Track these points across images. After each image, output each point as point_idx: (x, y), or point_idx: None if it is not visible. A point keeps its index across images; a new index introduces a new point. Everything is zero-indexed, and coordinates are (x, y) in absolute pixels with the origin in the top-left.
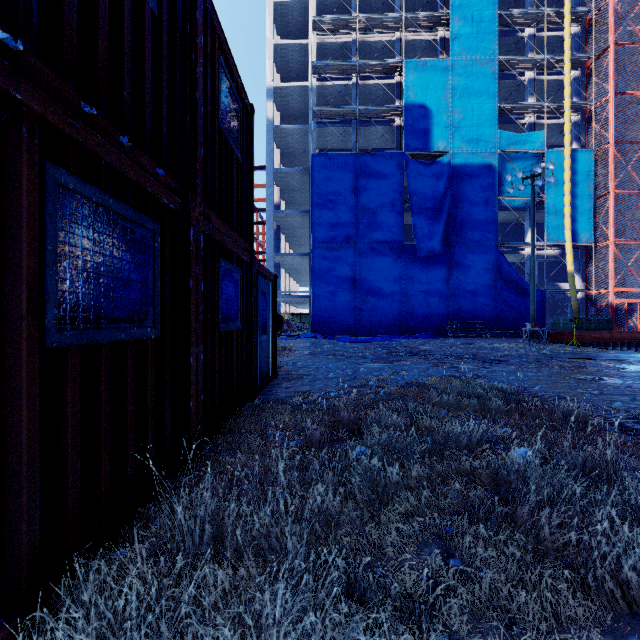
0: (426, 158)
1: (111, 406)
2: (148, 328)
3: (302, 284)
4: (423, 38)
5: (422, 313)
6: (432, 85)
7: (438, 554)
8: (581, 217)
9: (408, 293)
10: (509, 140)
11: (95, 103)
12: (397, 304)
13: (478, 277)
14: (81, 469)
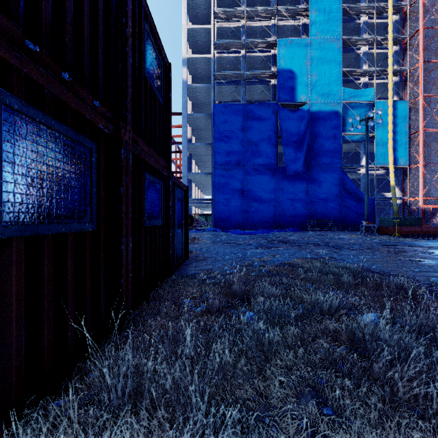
0: (292, 107)
1: (54, 284)
2: (86, 223)
3: (207, 194)
4: (290, 24)
5: (290, 214)
6: (297, 56)
7: (313, 403)
8: (400, 147)
9: (280, 200)
10: (350, 94)
11: (39, 43)
12: (272, 208)
13: (328, 189)
14: (26, 336)
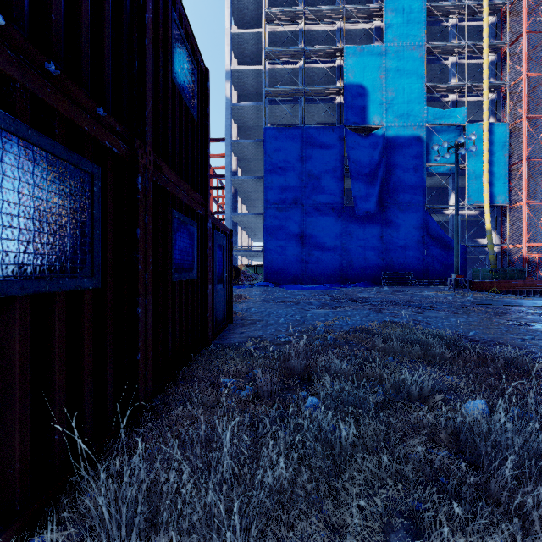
0: (363, 131)
1: (32, 367)
2: (84, 278)
3: (256, 240)
4: (360, 27)
5: (360, 265)
6: (368, 68)
7: None
8: (497, 182)
9: (348, 247)
10: (435, 115)
11: (8, 16)
12: (338, 257)
13: (408, 234)
14: None
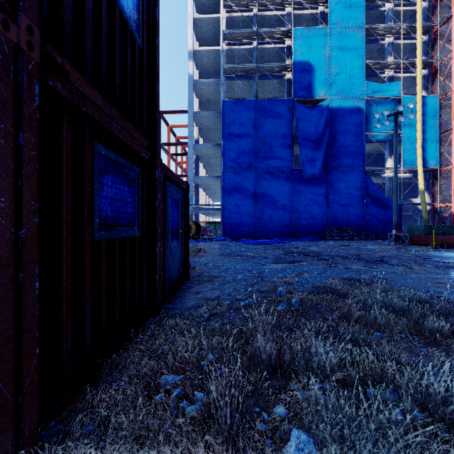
0: (310, 103)
1: None
2: None
3: (215, 200)
4: (307, 12)
5: (307, 221)
6: (314, 47)
7: None
8: (429, 148)
9: (296, 206)
10: (374, 89)
11: None
12: (288, 214)
13: (350, 194)
14: None
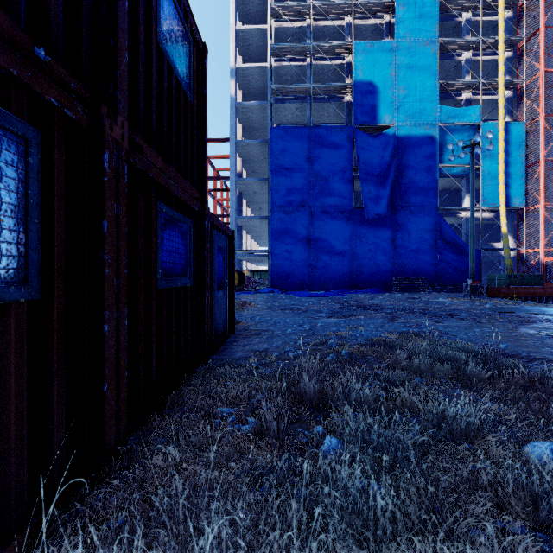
0: (373, 130)
1: None
2: (10, 287)
3: (262, 245)
4: (370, 23)
5: (370, 270)
6: (379, 64)
7: None
8: (514, 183)
9: (357, 252)
10: (448, 114)
11: None
12: (347, 262)
13: (420, 237)
14: None
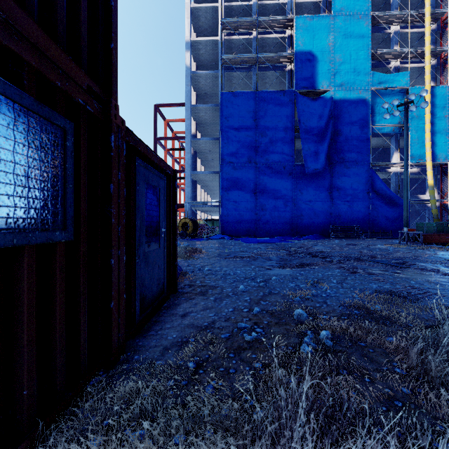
0: (312, 95)
1: None
2: None
3: (214, 197)
4: (309, 0)
5: (309, 219)
6: (317, 36)
7: None
8: (439, 141)
9: (298, 203)
10: (380, 79)
11: None
12: (289, 211)
13: (354, 190)
14: None
